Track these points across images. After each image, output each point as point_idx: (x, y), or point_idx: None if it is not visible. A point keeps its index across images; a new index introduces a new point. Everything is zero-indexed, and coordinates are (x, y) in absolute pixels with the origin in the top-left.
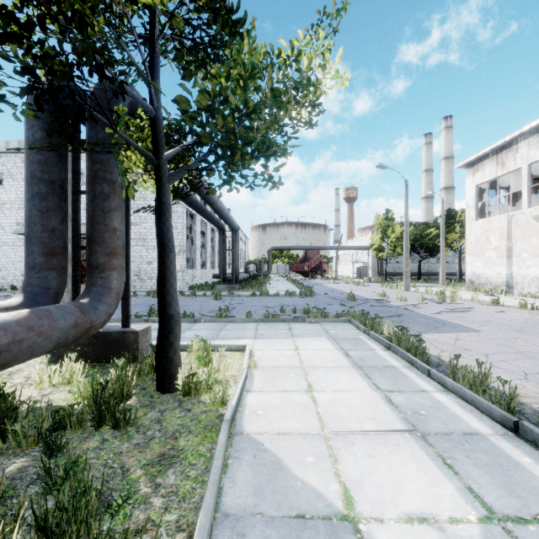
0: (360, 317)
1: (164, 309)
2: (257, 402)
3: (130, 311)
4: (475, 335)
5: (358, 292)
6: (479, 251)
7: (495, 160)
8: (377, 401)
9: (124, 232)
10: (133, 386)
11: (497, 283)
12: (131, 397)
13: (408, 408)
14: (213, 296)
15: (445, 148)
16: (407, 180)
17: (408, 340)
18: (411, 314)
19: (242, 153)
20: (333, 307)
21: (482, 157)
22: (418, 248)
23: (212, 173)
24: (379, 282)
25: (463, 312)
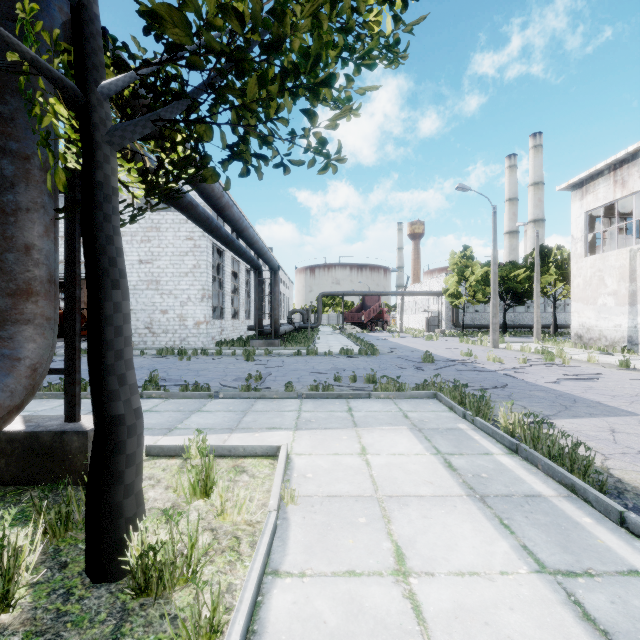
0: (451, 392)
1: (102, 405)
2: (291, 615)
3: (78, 393)
4: (635, 422)
5: (433, 350)
6: (590, 296)
7: (612, 178)
8: (558, 615)
9: (51, 254)
10: (18, 580)
11: (615, 338)
12: (14, 604)
13: (635, 639)
14: (244, 356)
15: (533, 172)
16: (495, 206)
17: (551, 441)
18: (518, 383)
19: (262, 77)
20: (405, 372)
21: (593, 174)
22: (504, 294)
23: (208, 134)
24: (455, 336)
25: (589, 381)
